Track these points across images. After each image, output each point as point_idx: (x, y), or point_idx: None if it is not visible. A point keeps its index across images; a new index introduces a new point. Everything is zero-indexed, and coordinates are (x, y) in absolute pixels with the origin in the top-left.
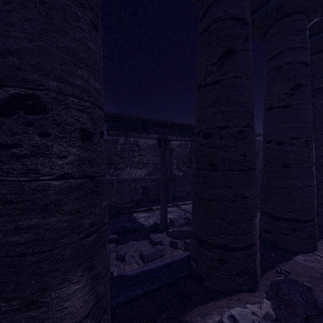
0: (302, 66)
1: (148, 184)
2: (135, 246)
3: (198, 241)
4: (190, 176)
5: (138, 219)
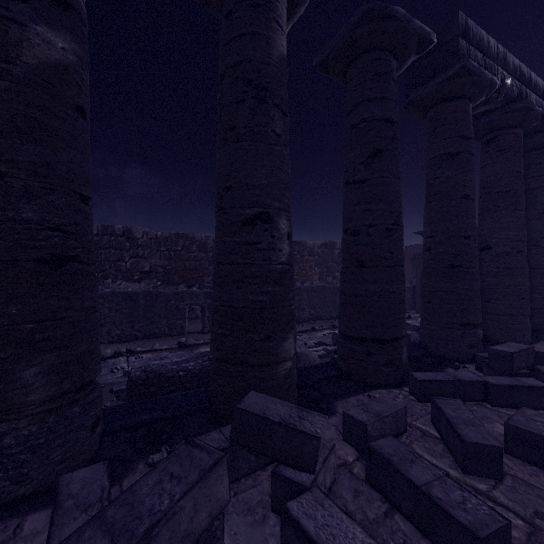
0: None
1: None
2: None
3: None
4: None
5: (411, 324)
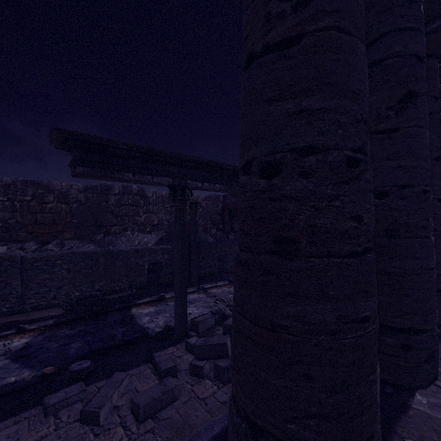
0: (417, 62)
1: (158, 258)
2: (124, 382)
3: (247, 422)
4: (223, 243)
5: (138, 319)
